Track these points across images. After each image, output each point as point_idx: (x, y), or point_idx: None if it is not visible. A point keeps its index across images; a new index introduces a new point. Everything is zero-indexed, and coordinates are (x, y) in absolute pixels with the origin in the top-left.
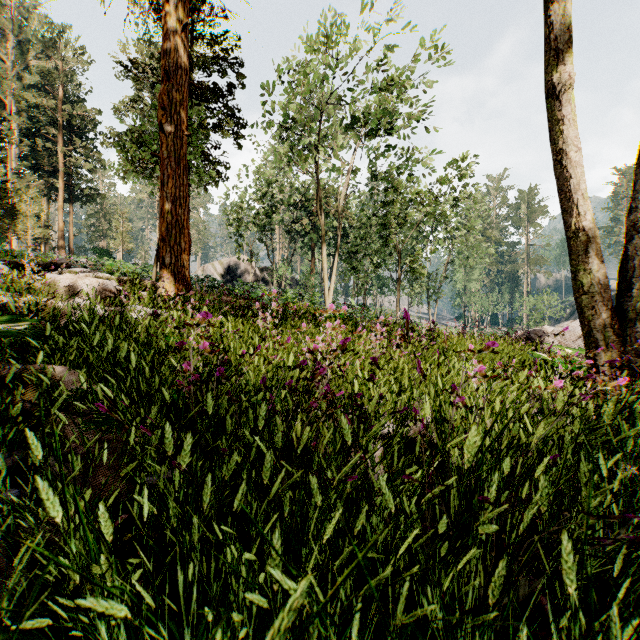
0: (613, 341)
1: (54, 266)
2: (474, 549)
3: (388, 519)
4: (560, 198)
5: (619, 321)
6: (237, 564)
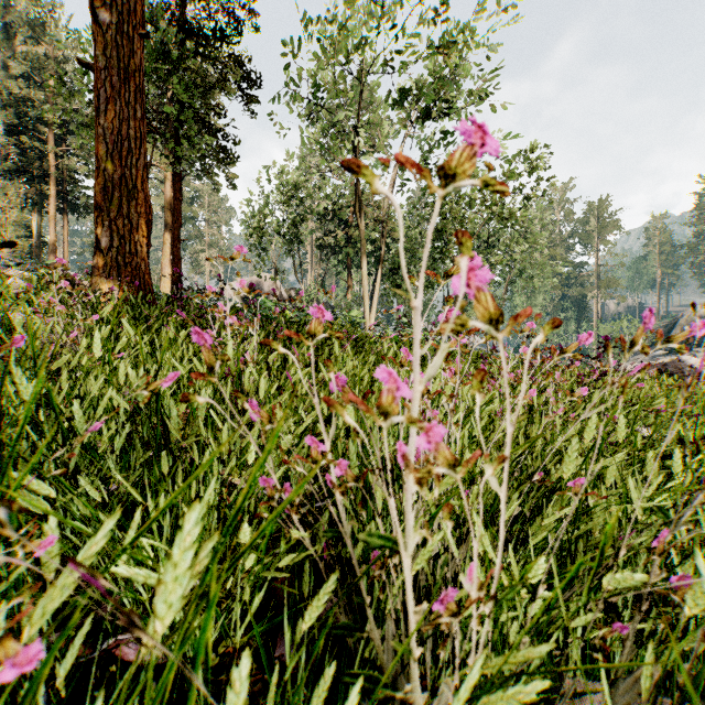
0: None
1: None
2: None
3: None
4: None
5: None
6: None
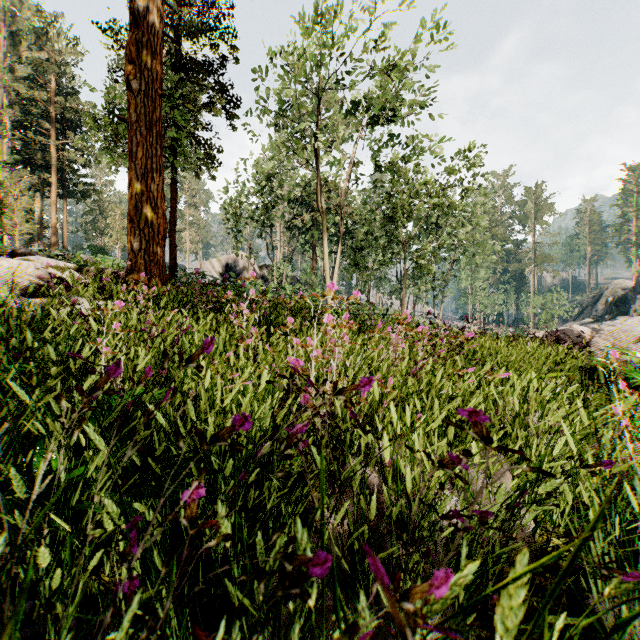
0: None
1: (14, 256)
2: None
3: None
4: None
5: None
6: None
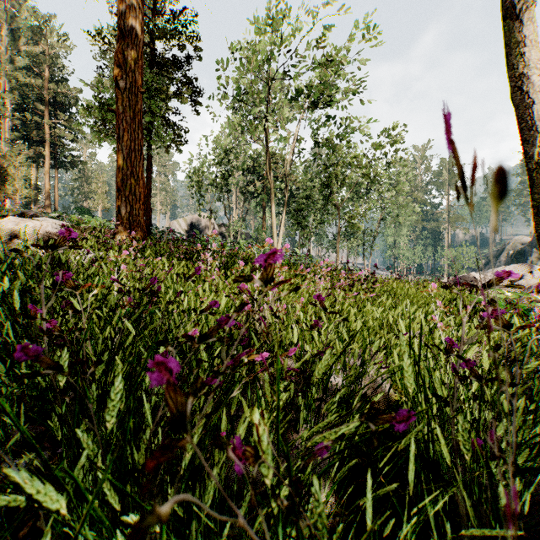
0: None
1: (24, 217)
2: None
3: None
4: (519, 127)
5: None
6: None
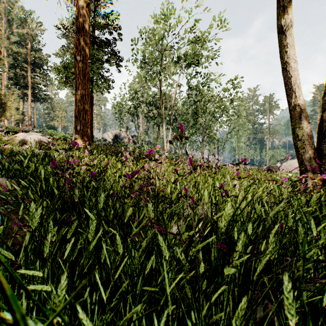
0: (315, 166)
1: (21, 132)
2: (222, 286)
3: (175, 264)
4: (285, 88)
5: (318, 155)
6: (82, 292)
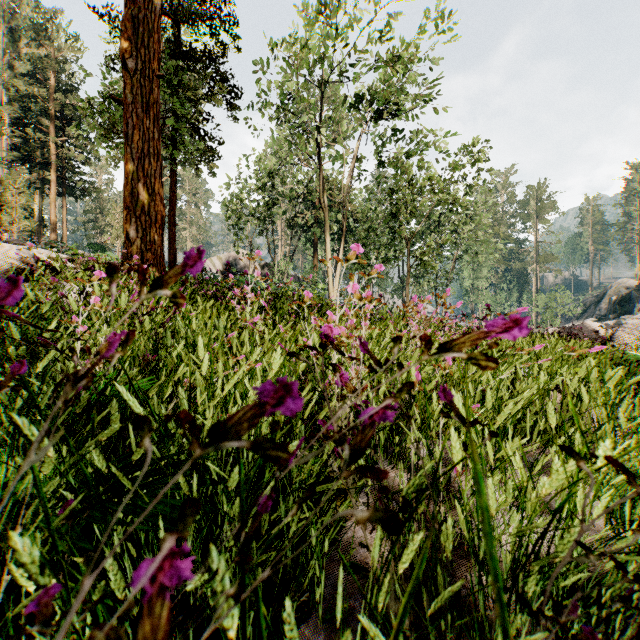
0: None
1: None
2: None
3: None
4: None
5: None
6: None
